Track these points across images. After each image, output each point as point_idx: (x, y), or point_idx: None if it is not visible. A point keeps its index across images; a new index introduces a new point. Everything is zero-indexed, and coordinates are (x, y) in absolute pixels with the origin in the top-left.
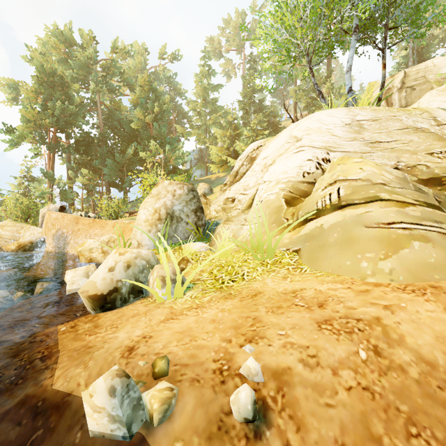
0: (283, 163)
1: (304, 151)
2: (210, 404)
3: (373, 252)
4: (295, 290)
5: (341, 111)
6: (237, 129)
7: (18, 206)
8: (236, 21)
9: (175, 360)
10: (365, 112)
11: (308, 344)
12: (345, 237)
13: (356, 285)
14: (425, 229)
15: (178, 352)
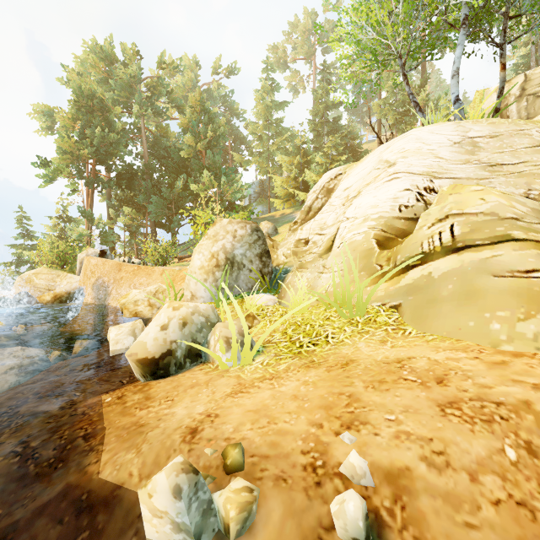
0: (372, 194)
1: (399, 179)
2: (304, 514)
3: (508, 310)
4: (401, 359)
5: (448, 127)
6: (306, 155)
7: (54, 251)
8: (305, 23)
9: (251, 449)
10: (480, 126)
11: (430, 436)
12: (464, 290)
13: (486, 354)
14: None
15: (254, 439)
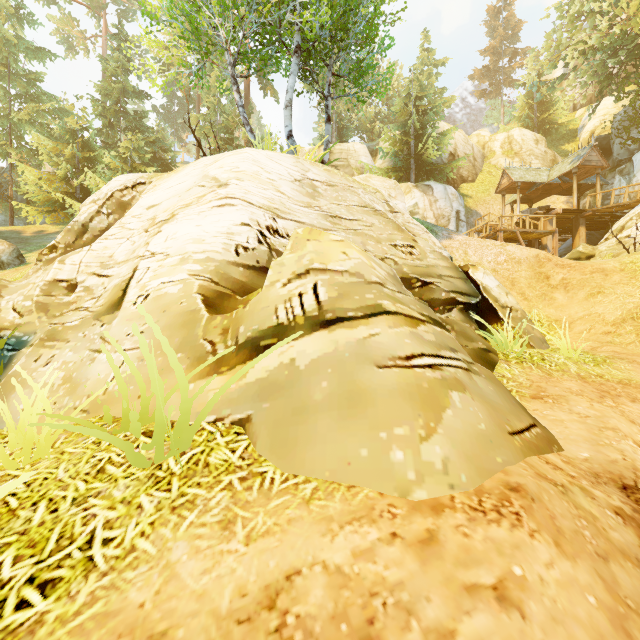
0: (195, 222)
1: (234, 207)
2: None
3: (406, 424)
4: (274, 591)
5: (287, 158)
6: (89, 148)
7: None
8: None
9: None
10: (318, 170)
11: None
12: (345, 390)
13: (402, 519)
14: (449, 364)
15: None
